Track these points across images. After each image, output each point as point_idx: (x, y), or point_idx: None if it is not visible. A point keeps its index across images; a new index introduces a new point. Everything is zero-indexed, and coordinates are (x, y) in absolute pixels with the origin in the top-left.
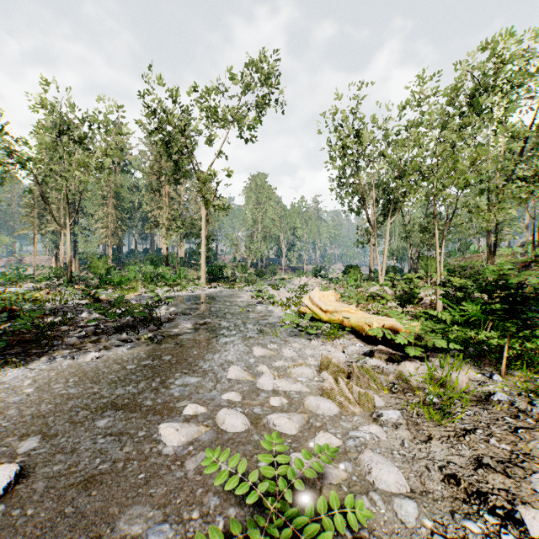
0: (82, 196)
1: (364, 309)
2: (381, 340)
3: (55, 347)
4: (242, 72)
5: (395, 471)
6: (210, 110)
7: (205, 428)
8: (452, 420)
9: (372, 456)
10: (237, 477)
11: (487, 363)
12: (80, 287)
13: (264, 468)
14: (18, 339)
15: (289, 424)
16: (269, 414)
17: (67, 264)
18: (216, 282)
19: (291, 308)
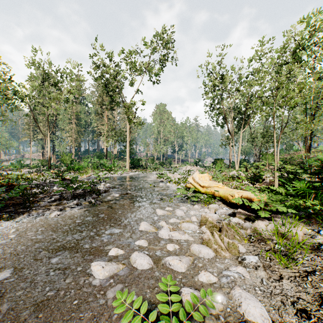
0: (57, 118)
1: (227, 185)
2: (239, 205)
3: (34, 208)
4: (151, 41)
5: (259, 305)
6: (132, 65)
7: (122, 265)
8: (296, 264)
9: (241, 292)
10: (140, 316)
11: (313, 222)
12: (54, 171)
13: (161, 305)
14: (13, 203)
15: (180, 264)
16: (166, 256)
17: (48, 158)
18: (135, 169)
19: (181, 184)
